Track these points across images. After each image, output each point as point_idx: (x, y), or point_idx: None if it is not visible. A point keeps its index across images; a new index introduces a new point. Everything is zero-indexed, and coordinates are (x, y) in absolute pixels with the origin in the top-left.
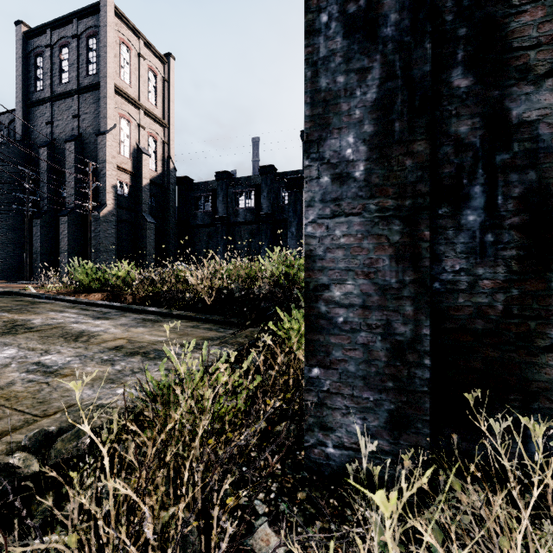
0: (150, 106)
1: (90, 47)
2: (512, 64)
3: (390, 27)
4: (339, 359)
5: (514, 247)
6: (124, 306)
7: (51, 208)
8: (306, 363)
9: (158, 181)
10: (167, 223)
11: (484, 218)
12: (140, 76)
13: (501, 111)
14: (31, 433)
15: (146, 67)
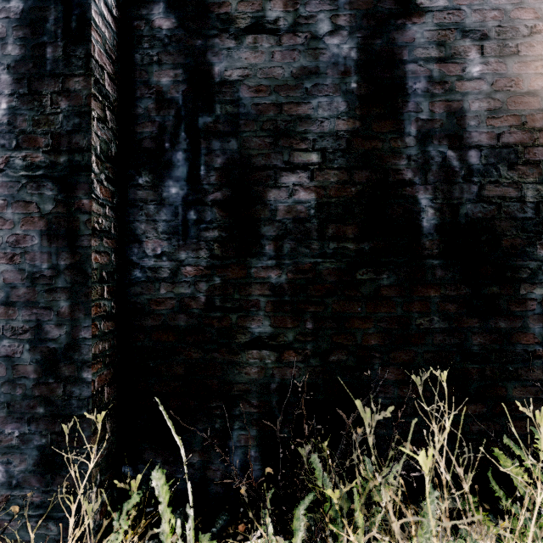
0: None
1: None
2: (215, 11)
3: None
4: None
5: (217, 227)
6: None
7: None
8: None
9: None
10: None
11: (187, 191)
12: None
13: (204, 65)
14: None
15: None
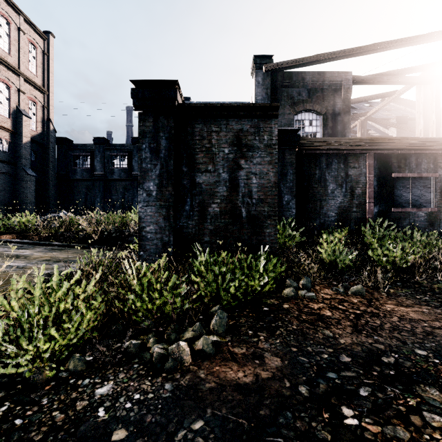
0: (30, 74)
1: None
2: (196, 167)
3: (162, 154)
4: (148, 248)
5: (197, 216)
6: (33, 242)
7: None
8: (139, 251)
9: (38, 139)
10: (47, 176)
11: (190, 208)
12: (20, 47)
13: (194, 179)
14: (45, 273)
15: (26, 40)
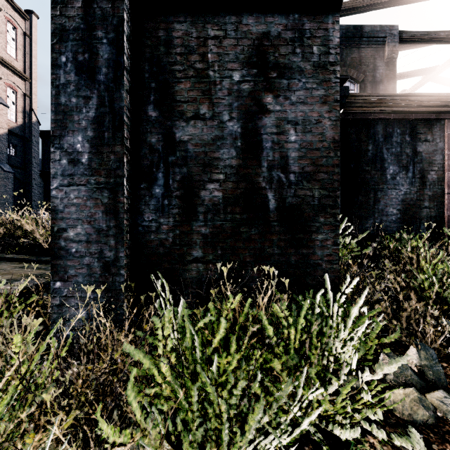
0: (8, 58)
1: None
2: (176, 109)
3: (102, 75)
4: (73, 275)
5: (177, 208)
6: None
7: None
8: (52, 279)
9: (18, 131)
10: (29, 173)
11: (163, 191)
12: None
13: (171, 133)
14: None
15: (3, 18)
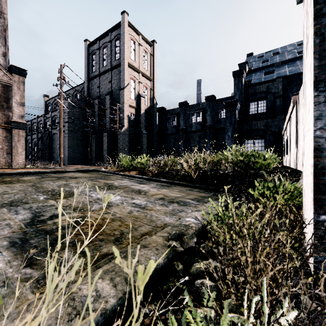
0: (144, 71)
1: (116, 45)
2: None
3: None
4: None
5: None
6: (148, 178)
7: (99, 129)
8: (315, 212)
9: (148, 110)
10: (152, 133)
11: None
12: (139, 55)
13: None
14: (172, 233)
15: (142, 50)
